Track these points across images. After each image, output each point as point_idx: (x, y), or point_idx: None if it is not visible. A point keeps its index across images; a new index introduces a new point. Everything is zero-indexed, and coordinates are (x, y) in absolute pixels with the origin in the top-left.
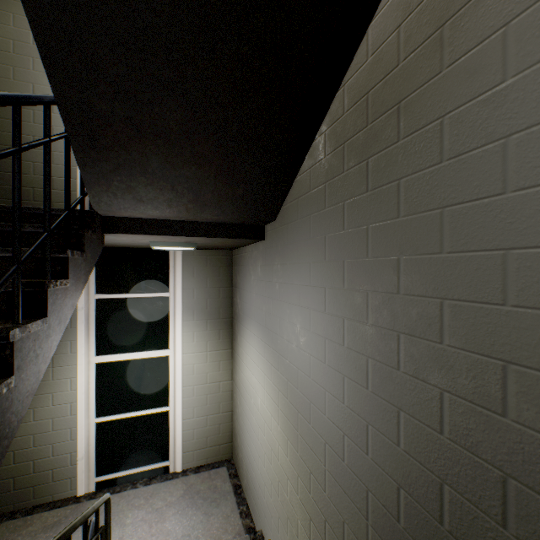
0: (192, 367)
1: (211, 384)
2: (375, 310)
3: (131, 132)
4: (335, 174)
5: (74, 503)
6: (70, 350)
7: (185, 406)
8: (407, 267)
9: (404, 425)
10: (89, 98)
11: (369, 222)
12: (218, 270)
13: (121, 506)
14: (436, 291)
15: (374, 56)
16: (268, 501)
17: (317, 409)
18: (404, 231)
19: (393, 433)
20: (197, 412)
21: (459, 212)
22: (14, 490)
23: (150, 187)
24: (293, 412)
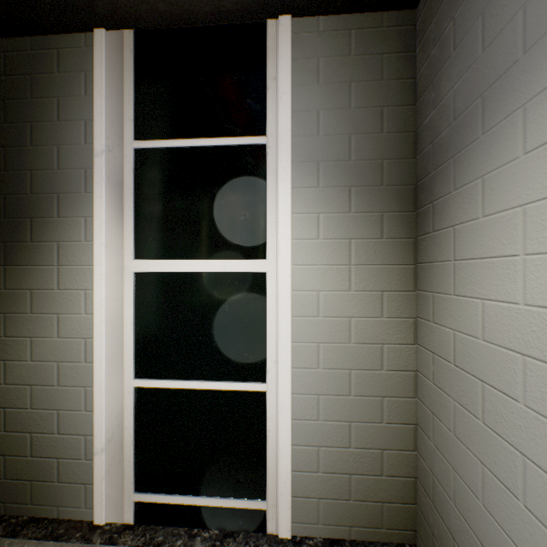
0: (315, 298)
1: (359, 345)
2: None
3: None
4: None
5: (80, 540)
6: (84, 236)
7: (297, 387)
8: None
9: None
10: None
11: None
12: (376, 63)
13: None
14: None
15: None
16: None
17: None
18: None
19: None
20: (326, 407)
21: None
22: (5, 479)
23: None
24: None
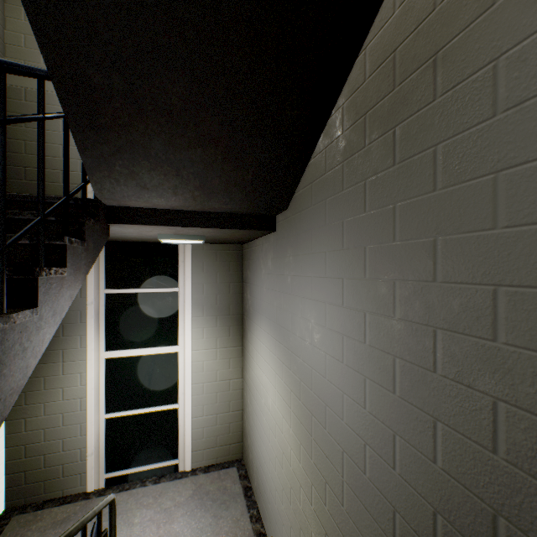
0: (202, 364)
1: (221, 382)
2: (404, 301)
3: (131, 110)
4: (354, 150)
5: (84, 499)
6: (80, 345)
7: (194, 403)
8: (447, 249)
9: (442, 439)
10: (84, 69)
11: (396, 200)
12: (228, 265)
13: (129, 504)
14: (487, 276)
15: (402, 6)
16: (280, 508)
17: (334, 413)
18: (442, 206)
19: (428, 447)
20: (207, 410)
21: (521, 174)
22: (25, 484)
23: (154, 173)
24: (306, 414)
